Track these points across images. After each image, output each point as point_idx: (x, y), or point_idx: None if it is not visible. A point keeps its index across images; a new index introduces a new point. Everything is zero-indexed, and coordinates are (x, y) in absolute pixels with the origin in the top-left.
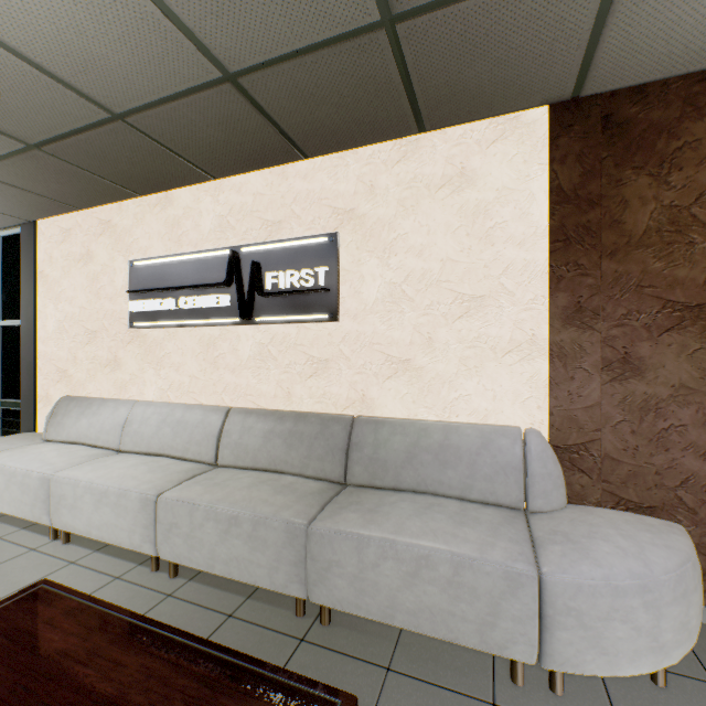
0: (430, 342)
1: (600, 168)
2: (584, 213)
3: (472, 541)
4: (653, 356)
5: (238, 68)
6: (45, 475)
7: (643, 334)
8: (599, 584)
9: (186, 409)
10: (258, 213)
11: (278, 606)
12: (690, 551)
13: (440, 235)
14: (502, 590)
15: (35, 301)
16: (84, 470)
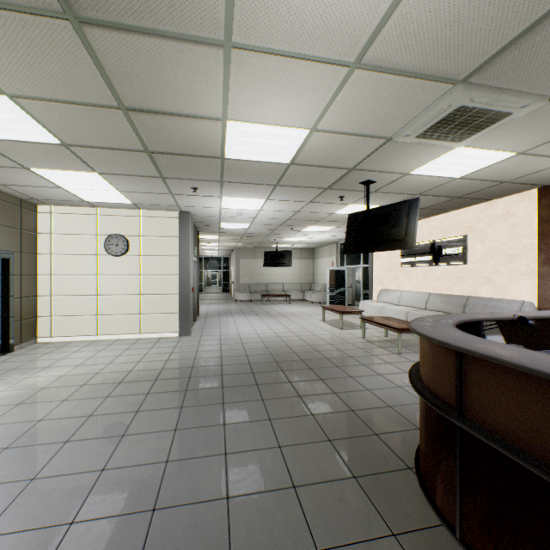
0: (497, 271)
1: None
2: (549, 226)
3: None
4: None
5: (424, 207)
6: (380, 307)
7: None
8: None
9: (417, 293)
10: (440, 228)
11: None
12: None
13: (500, 234)
14: None
15: (372, 259)
16: (389, 307)
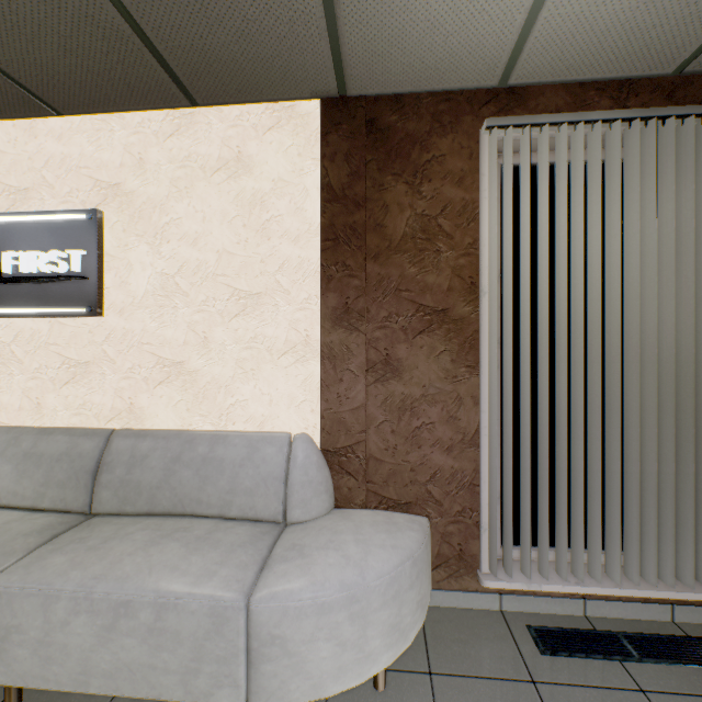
0: (206, 342)
1: (365, 170)
2: (351, 214)
3: (192, 573)
4: (409, 358)
5: None
6: None
7: (402, 336)
8: (306, 604)
9: None
10: None
11: None
12: (416, 547)
13: (217, 223)
14: (207, 629)
15: None
16: None
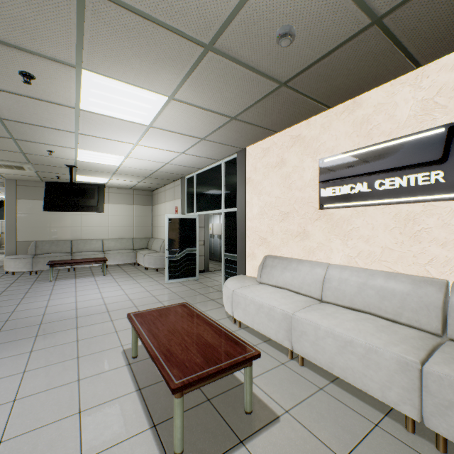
0: None
1: None
2: None
3: None
4: None
5: None
6: (286, 313)
7: None
8: None
9: (388, 276)
10: None
11: None
12: None
13: None
14: None
15: (245, 196)
16: (315, 315)
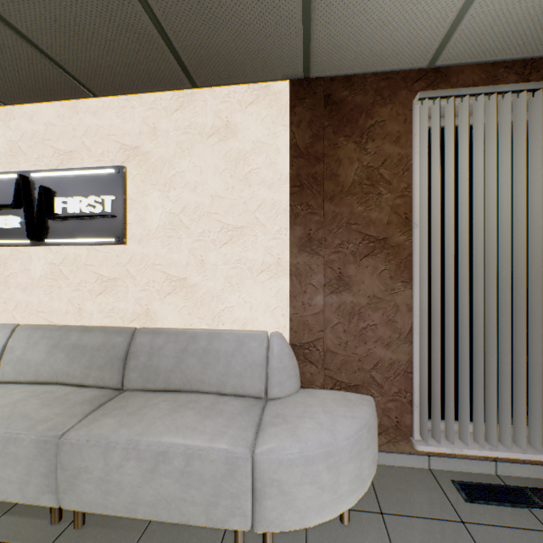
0: (203, 263)
1: (324, 133)
2: (313, 166)
3: (208, 432)
4: (357, 275)
5: None
6: None
7: (351, 259)
8: (296, 456)
9: None
10: (50, 142)
11: (35, 516)
12: (369, 417)
13: (211, 175)
14: (223, 473)
15: None
16: None
